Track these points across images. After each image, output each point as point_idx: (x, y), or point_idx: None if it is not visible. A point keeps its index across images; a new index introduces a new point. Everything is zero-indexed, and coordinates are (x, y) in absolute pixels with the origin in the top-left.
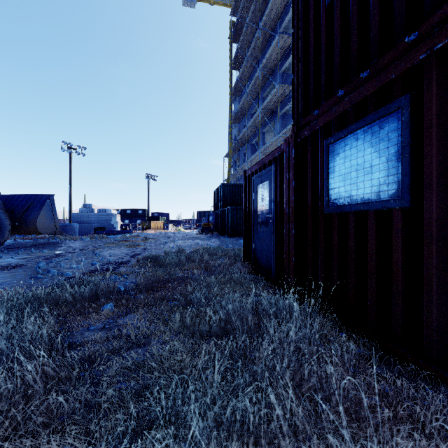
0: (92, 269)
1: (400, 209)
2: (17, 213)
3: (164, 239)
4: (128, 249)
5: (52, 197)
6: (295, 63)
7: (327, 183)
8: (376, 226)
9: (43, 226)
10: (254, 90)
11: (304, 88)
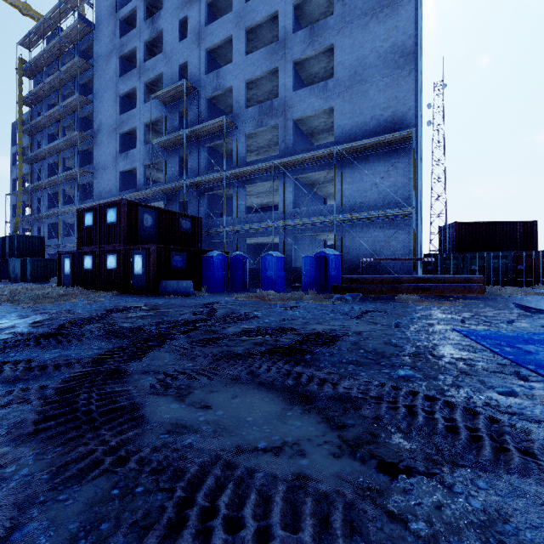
0: None
1: (92, 270)
2: None
3: None
4: None
5: None
6: (78, 232)
7: (84, 264)
8: (90, 272)
9: None
10: (53, 149)
11: (80, 240)
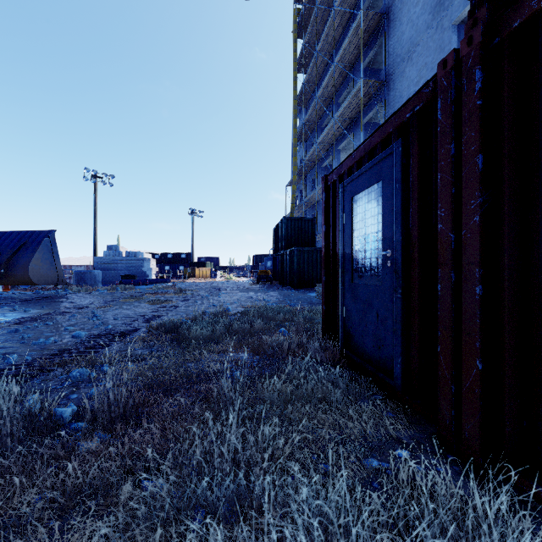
0: (64, 346)
1: None
2: (4, 256)
3: (207, 291)
4: (149, 307)
5: (53, 234)
6: None
7: None
8: None
9: (38, 274)
10: (326, 95)
11: None
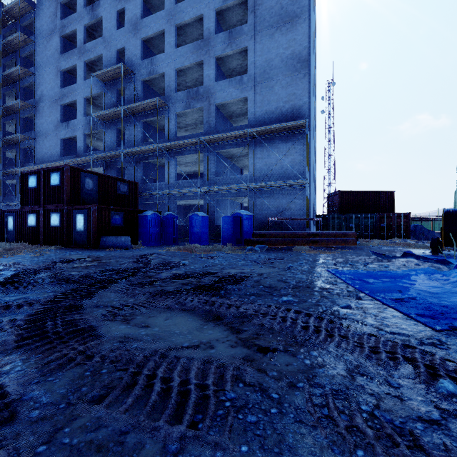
0: None
1: (36, 227)
2: None
3: None
4: None
5: None
6: (22, 192)
7: (28, 221)
8: (34, 229)
9: None
10: None
11: (24, 200)
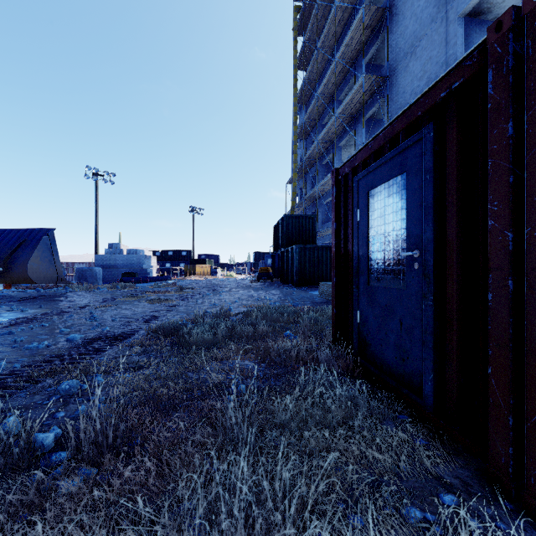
0: (57, 352)
1: None
2: (3, 255)
3: (207, 290)
4: (149, 306)
5: (52, 231)
6: None
7: None
8: None
9: (37, 272)
10: (327, 91)
11: None
